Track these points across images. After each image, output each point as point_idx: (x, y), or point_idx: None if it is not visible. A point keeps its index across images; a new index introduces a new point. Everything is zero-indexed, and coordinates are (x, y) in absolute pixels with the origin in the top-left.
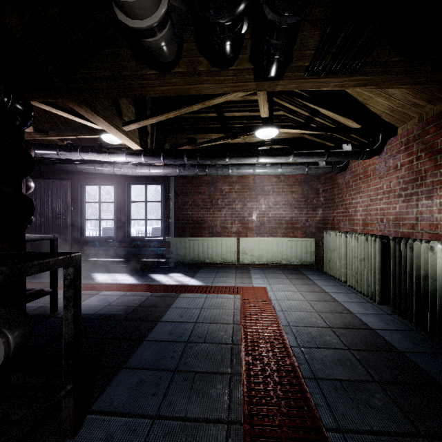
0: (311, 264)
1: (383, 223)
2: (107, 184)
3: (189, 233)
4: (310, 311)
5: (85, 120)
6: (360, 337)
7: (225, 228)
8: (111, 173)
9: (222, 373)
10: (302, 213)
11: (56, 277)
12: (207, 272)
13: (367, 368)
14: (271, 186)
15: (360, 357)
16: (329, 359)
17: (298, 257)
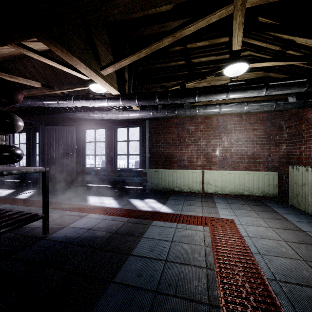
0: (274, 196)
1: None
2: (100, 128)
3: (161, 166)
4: (295, 258)
5: (72, 70)
6: None
7: (191, 162)
8: (100, 118)
9: None
10: (264, 148)
11: (48, 204)
12: (176, 199)
13: None
14: (233, 125)
15: None
16: None
17: (260, 189)
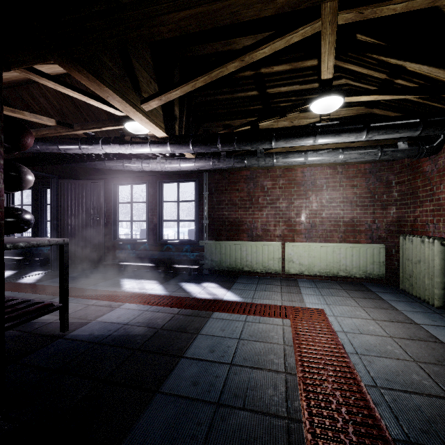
0: (380, 278)
1: None
2: (139, 183)
3: (225, 237)
4: (403, 359)
5: (102, 103)
6: None
7: (267, 230)
8: (139, 169)
9: None
10: (367, 212)
11: (67, 289)
12: (246, 283)
13: None
14: (325, 180)
15: None
16: None
17: (362, 269)
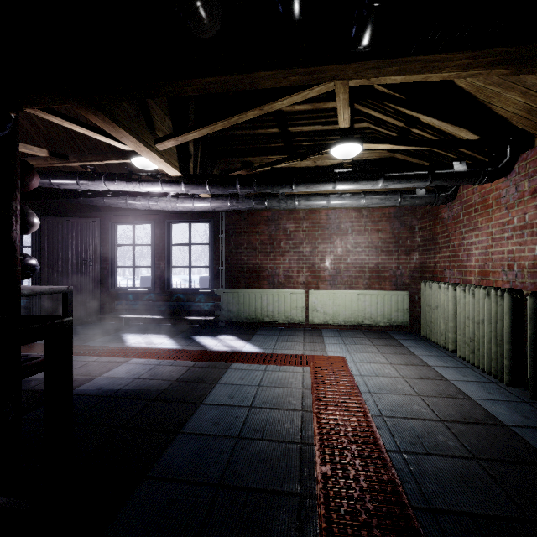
0: (404, 326)
1: (513, 271)
2: (142, 222)
3: (244, 284)
4: (409, 394)
5: (109, 138)
6: (489, 438)
7: (290, 277)
8: (146, 207)
9: (287, 492)
10: (392, 258)
11: None
12: (267, 334)
13: (509, 493)
14: (350, 223)
15: (495, 473)
16: (447, 475)
17: (386, 317)
